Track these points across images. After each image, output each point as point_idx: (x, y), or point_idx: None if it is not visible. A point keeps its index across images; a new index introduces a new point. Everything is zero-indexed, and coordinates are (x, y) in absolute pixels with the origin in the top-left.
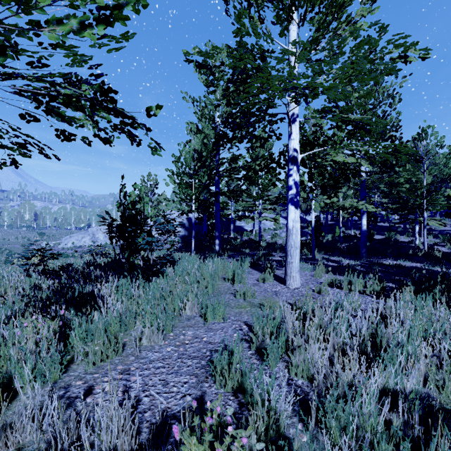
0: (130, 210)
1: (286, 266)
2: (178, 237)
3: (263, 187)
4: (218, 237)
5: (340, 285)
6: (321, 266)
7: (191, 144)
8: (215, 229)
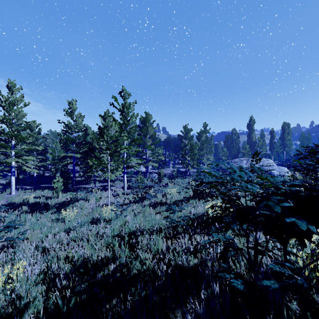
0: None
1: (11, 190)
2: None
3: None
4: None
5: (26, 192)
6: (20, 189)
7: None
8: None
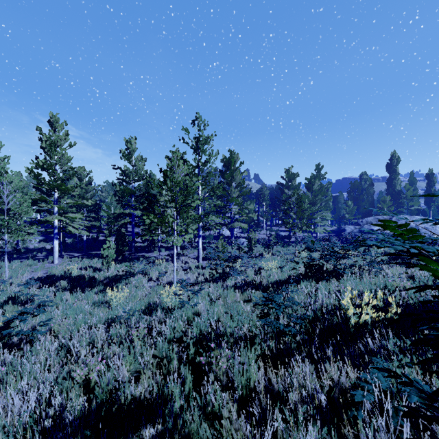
0: None
1: (53, 258)
2: None
3: None
4: None
5: (71, 261)
6: (65, 257)
7: None
8: None
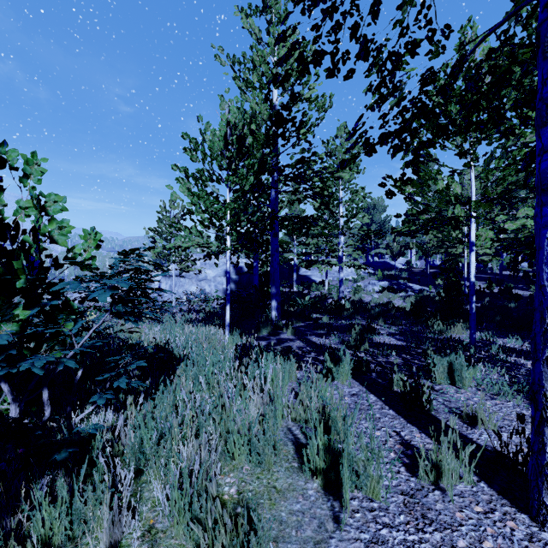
0: (6, 235)
1: None
2: (221, 291)
3: (348, 215)
4: (276, 295)
5: None
6: None
7: (222, 116)
8: (270, 282)
